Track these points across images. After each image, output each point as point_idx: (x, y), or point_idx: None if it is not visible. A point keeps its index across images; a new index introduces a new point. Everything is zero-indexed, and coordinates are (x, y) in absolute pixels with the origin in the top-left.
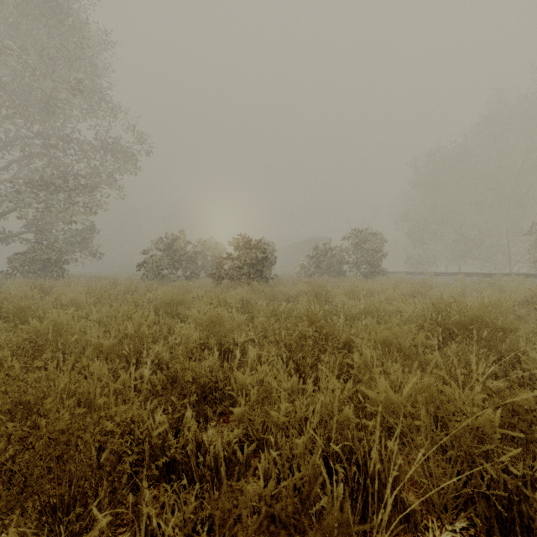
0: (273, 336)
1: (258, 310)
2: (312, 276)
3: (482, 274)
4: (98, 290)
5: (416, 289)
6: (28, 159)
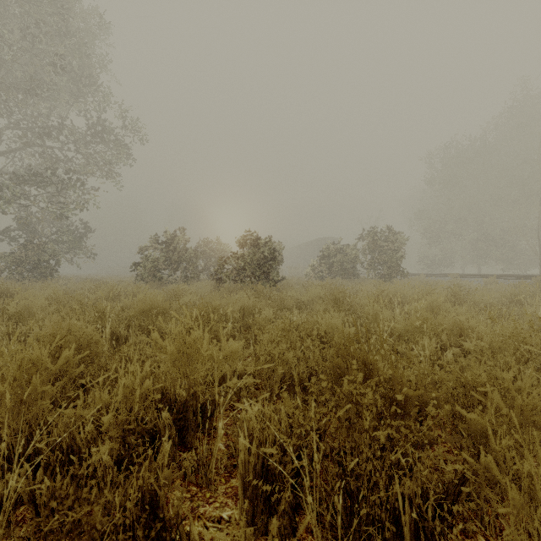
0: (283, 368)
1: (262, 323)
2: (323, 278)
3: (515, 276)
4: (65, 296)
5: (457, 294)
6: (15, 151)
